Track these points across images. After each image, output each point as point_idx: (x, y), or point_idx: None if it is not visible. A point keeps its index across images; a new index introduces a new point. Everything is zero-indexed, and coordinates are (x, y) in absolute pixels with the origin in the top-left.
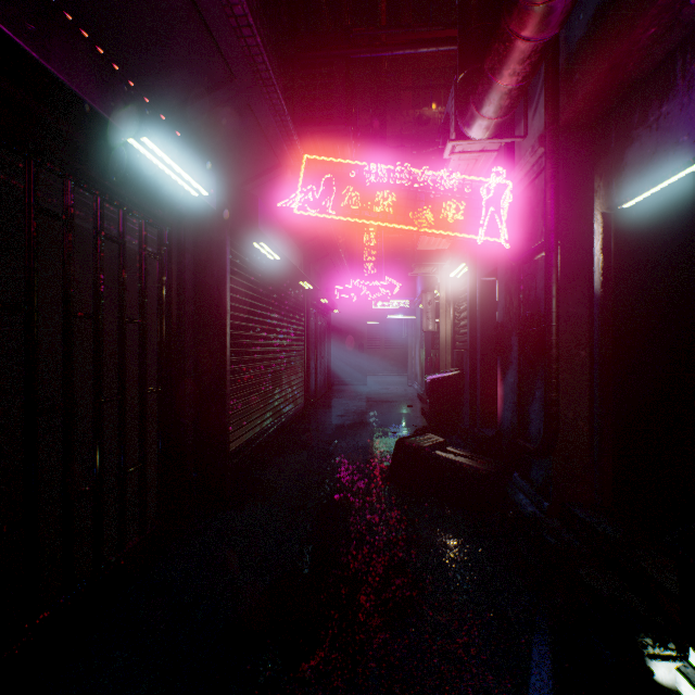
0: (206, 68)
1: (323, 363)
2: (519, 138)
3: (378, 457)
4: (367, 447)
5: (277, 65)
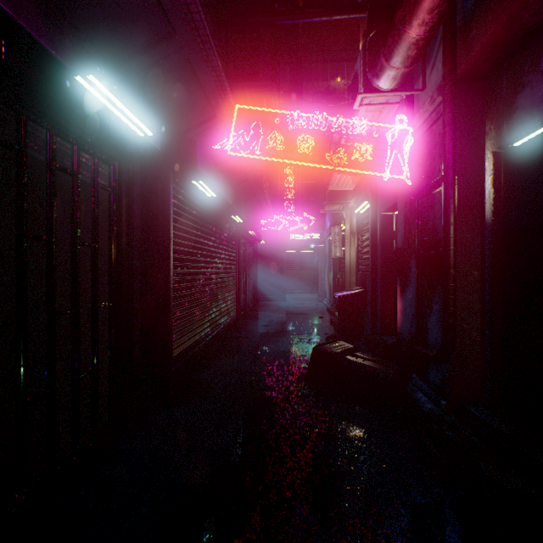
0: (151, 24)
1: (251, 283)
2: (418, 91)
3: (297, 360)
4: (288, 352)
5: (213, 26)
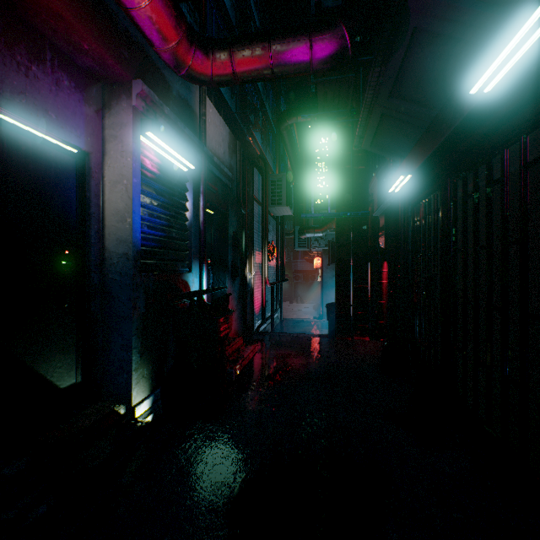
0: None
1: None
2: None
3: None
4: None
5: None
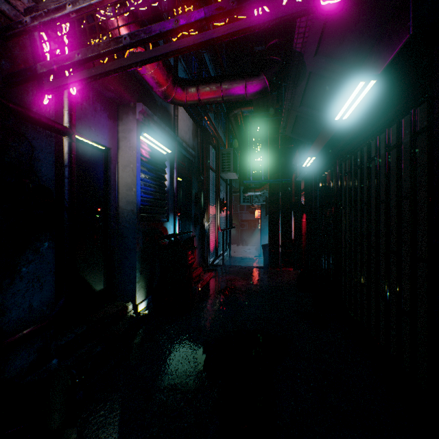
0: None
1: None
2: None
3: None
4: None
5: None
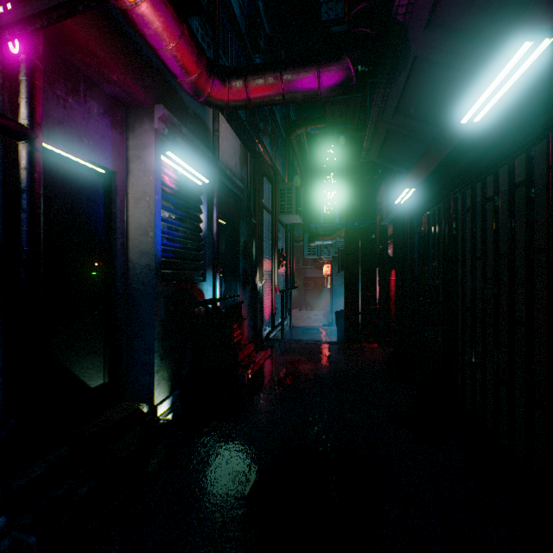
0: None
1: None
2: None
3: None
4: None
5: None
